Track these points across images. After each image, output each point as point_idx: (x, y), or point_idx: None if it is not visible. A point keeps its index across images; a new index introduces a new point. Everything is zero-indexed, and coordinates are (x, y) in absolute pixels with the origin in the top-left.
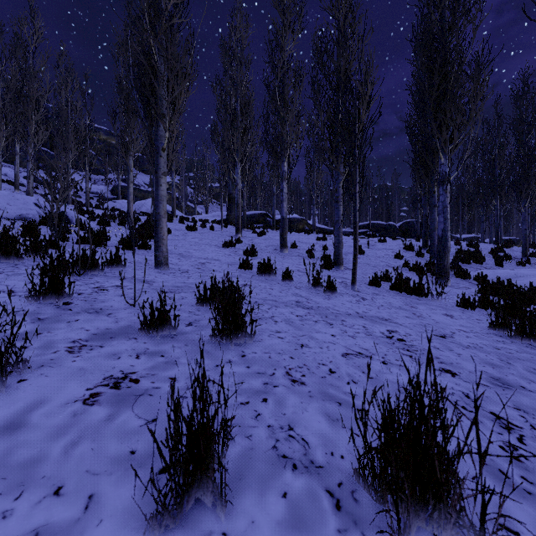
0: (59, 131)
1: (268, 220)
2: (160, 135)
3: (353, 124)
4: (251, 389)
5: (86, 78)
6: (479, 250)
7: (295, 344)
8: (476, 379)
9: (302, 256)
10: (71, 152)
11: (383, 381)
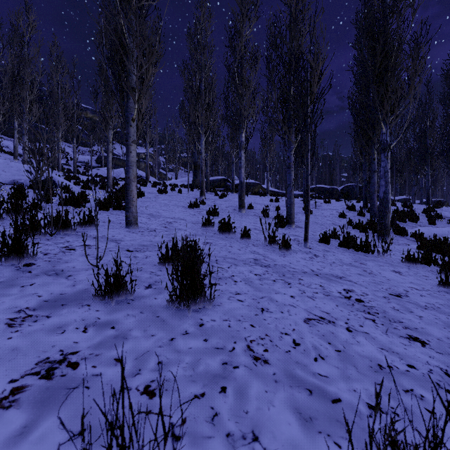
0: (52, 109)
1: (228, 185)
2: (130, 106)
3: (305, 95)
4: (208, 372)
5: (74, 64)
6: (413, 210)
7: (255, 308)
8: (448, 349)
9: (258, 216)
10: (61, 127)
11: (353, 355)
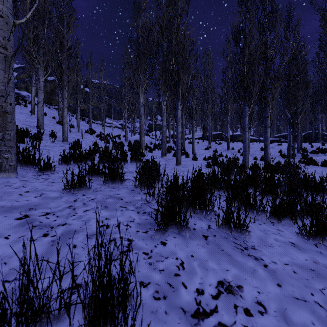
0: None
1: (223, 136)
2: (193, 123)
3: None
4: None
5: None
6: None
7: None
8: None
9: (235, 152)
10: None
11: None
